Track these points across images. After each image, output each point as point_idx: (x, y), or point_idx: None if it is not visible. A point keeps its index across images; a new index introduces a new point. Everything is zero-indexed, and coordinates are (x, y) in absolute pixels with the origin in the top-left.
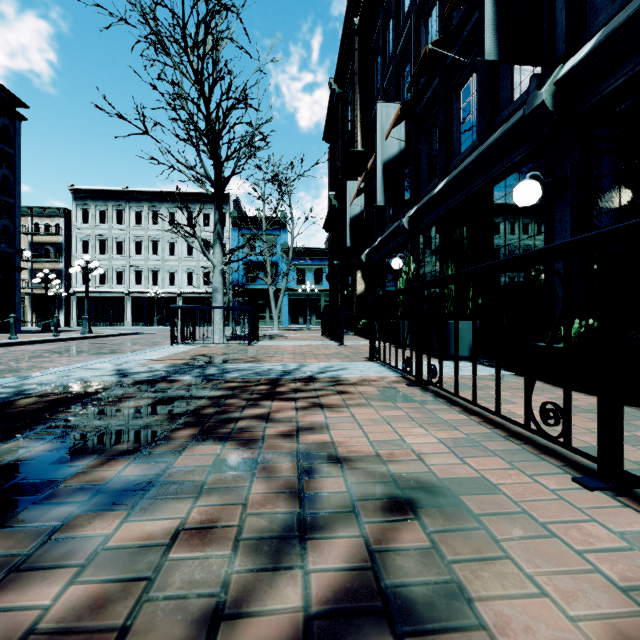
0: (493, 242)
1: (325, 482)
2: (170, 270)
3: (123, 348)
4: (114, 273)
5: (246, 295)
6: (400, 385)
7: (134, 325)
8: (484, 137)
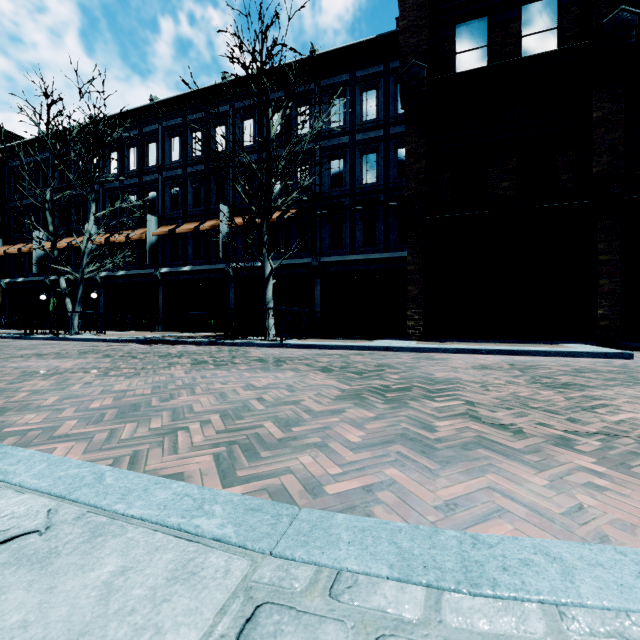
0: (87, 300)
1: None
2: None
3: None
4: None
5: None
6: None
7: None
8: None
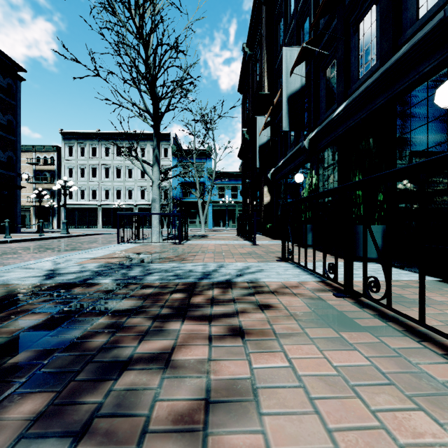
0: (396, 152)
1: None
2: (129, 188)
3: (83, 246)
4: (90, 191)
5: (182, 206)
6: (326, 294)
7: (104, 227)
8: (386, 57)
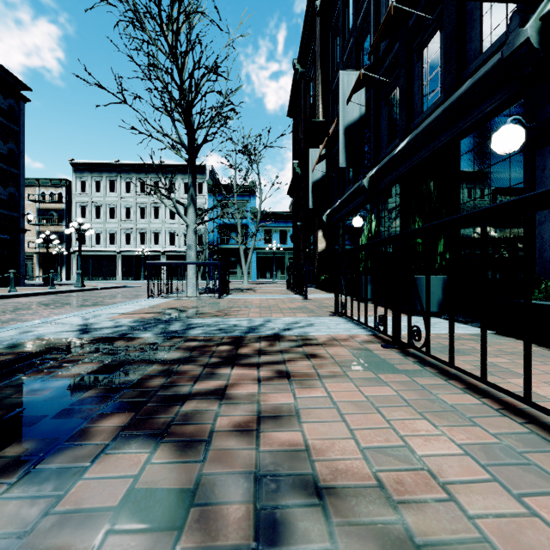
0: (460, 196)
1: None
2: (155, 232)
3: (106, 300)
4: (107, 235)
5: (220, 253)
6: (374, 346)
7: (124, 279)
8: (450, 92)
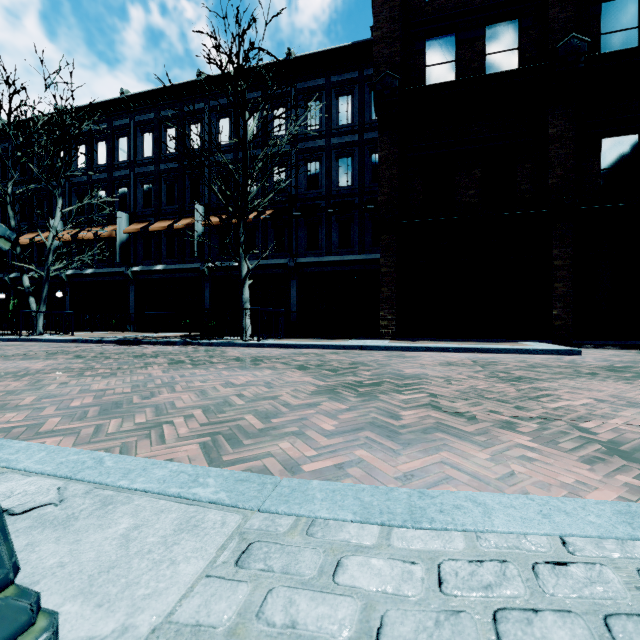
0: (51, 299)
1: None
2: None
3: None
4: None
5: None
6: None
7: None
8: None
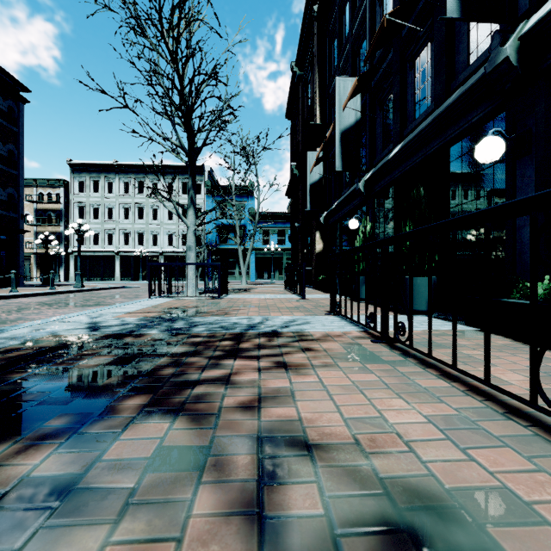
0: (449, 201)
1: (293, 489)
2: (153, 232)
3: (107, 300)
4: (106, 235)
5: (218, 254)
6: (364, 341)
7: (123, 280)
8: (440, 101)
